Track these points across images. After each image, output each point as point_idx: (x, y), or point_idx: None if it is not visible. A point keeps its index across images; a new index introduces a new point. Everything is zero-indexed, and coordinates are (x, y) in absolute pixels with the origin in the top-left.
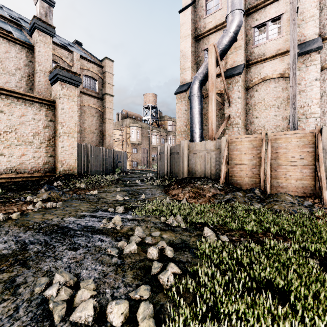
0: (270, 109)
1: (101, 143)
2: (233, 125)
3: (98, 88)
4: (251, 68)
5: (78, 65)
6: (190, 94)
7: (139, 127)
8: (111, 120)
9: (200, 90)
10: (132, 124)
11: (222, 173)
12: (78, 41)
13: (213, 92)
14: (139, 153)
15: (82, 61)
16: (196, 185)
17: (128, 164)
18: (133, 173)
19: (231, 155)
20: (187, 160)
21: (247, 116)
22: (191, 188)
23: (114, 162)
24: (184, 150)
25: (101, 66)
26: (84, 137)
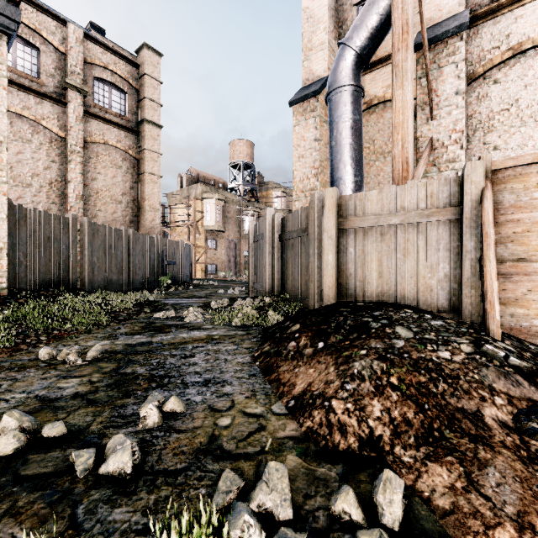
0: (535, 125)
1: (136, 225)
2: (441, 166)
3: (129, 108)
4: (481, 27)
5: (81, 54)
6: (330, 87)
7: (220, 200)
8: (157, 176)
9: (357, 76)
10: (206, 195)
11: (494, 295)
12: (97, 25)
13: (407, 49)
14: (220, 249)
15: (90, 47)
16: (398, 345)
17: (199, 268)
18: (199, 288)
19: (502, 225)
20: (334, 250)
21: (468, 147)
22: (386, 366)
23: (158, 262)
24: (324, 220)
25: (135, 64)
26: (94, 210)
